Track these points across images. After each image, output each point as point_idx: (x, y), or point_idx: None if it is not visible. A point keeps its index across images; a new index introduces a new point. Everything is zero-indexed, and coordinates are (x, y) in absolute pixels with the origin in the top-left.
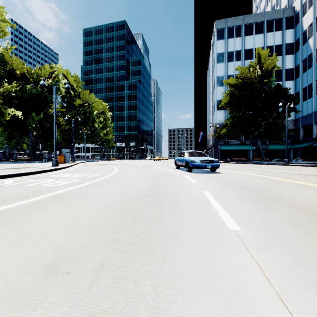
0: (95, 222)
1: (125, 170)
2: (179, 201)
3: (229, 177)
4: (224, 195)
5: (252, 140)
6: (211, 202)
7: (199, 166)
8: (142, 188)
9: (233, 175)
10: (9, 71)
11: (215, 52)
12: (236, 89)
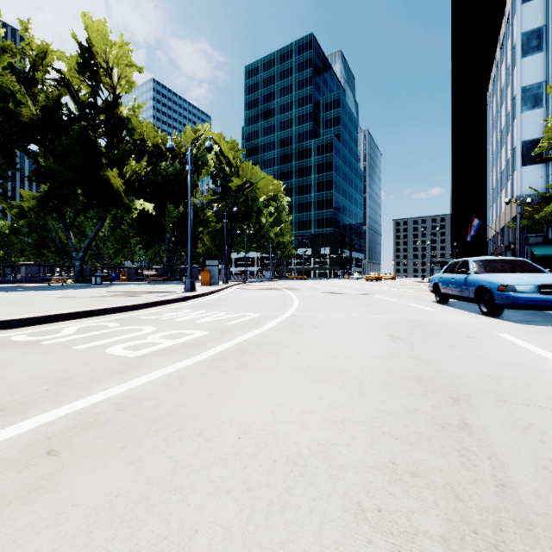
0: None
1: (314, 304)
2: None
3: None
4: None
5: None
6: None
7: (534, 303)
8: (394, 407)
9: None
10: (140, 145)
11: (516, 33)
12: None
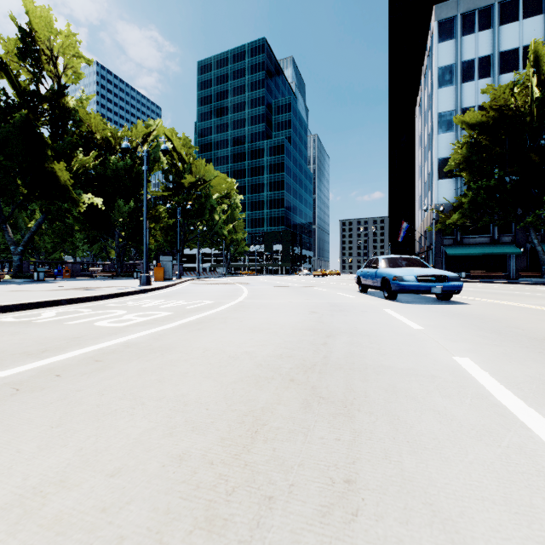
0: (122, 487)
1: (261, 294)
2: (399, 397)
3: (495, 315)
4: (531, 379)
5: (516, 235)
6: (509, 408)
7: (414, 288)
8: (292, 340)
9: (500, 309)
10: (87, 136)
11: (434, 67)
12: (481, 132)
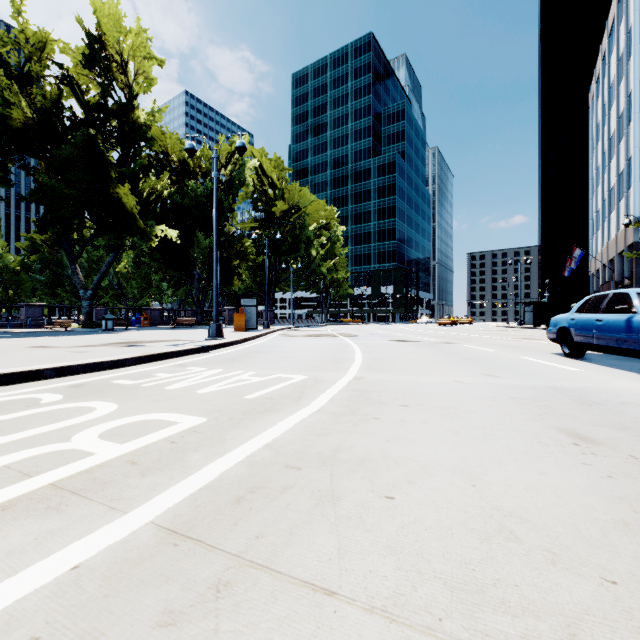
0: None
1: (386, 358)
2: None
3: None
4: None
5: None
6: None
7: None
8: None
9: None
10: (164, 160)
11: (633, 11)
12: None
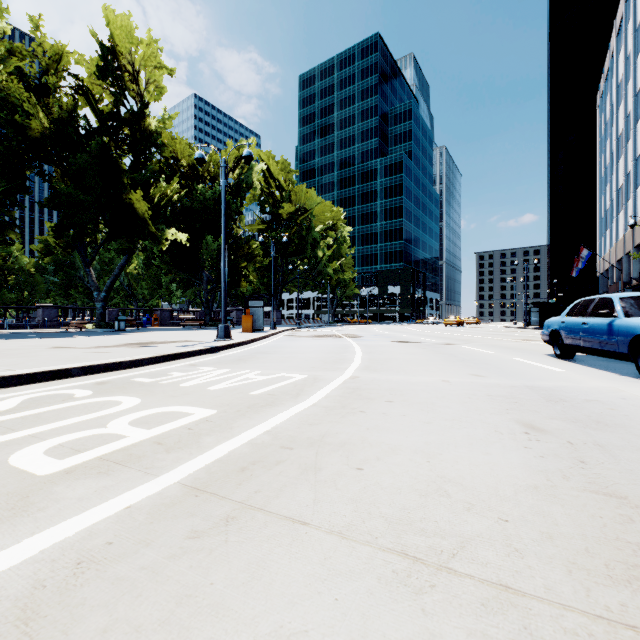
0: None
1: (384, 359)
2: None
3: None
4: None
5: None
6: None
7: None
8: None
9: None
10: (174, 165)
11: None
12: None
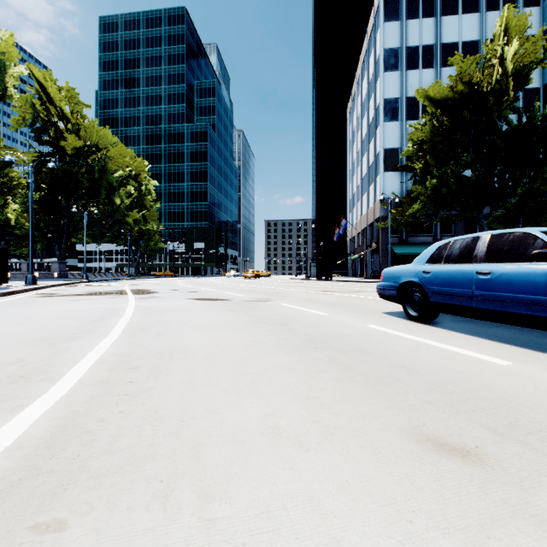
0: None
1: (156, 356)
2: None
3: None
4: None
5: (456, 235)
6: None
7: None
8: None
9: None
10: None
11: (380, 47)
12: (444, 113)
